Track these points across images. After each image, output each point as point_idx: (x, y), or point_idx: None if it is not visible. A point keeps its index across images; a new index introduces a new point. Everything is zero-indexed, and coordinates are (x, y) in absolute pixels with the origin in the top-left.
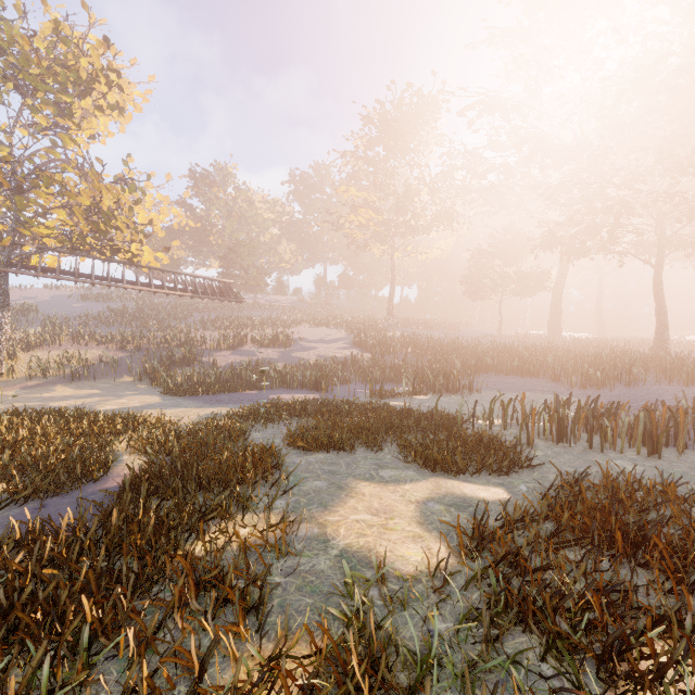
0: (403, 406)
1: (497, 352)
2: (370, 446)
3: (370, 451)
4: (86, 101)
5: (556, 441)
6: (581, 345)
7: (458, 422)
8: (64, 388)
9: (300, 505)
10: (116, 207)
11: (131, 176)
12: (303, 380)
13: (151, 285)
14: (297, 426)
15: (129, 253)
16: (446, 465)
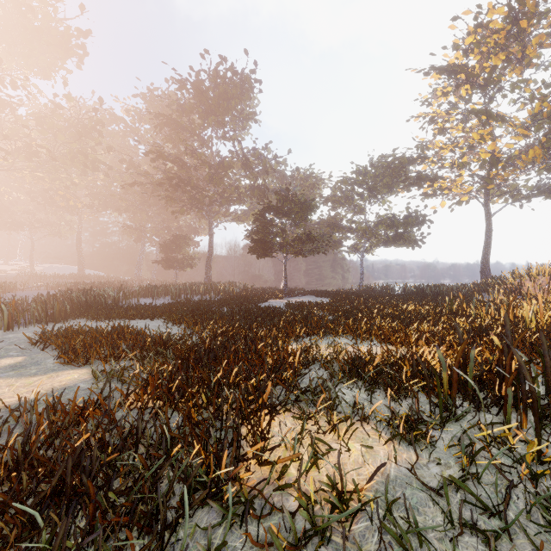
0: None
1: None
2: None
3: None
4: None
5: None
6: None
7: None
8: None
9: None
10: None
11: None
12: None
13: None
14: None
15: None
16: None
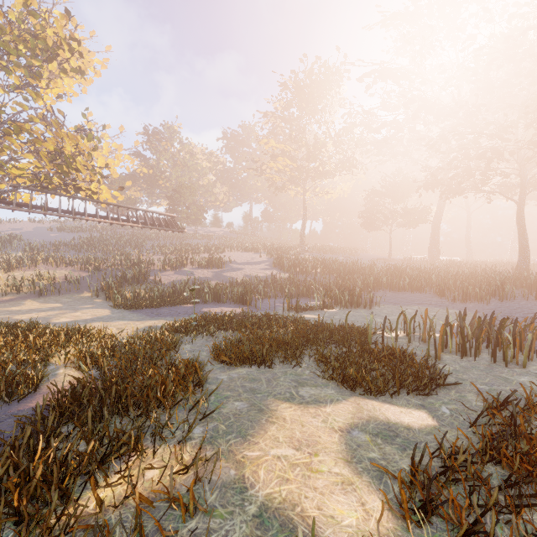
0: (316, 319)
1: (390, 272)
2: (290, 361)
3: (289, 365)
4: (52, 65)
5: (461, 355)
6: (457, 267)
7: (369, 337)
8: (32, 302)
9: (218, 434)
10: (76, 152)
11: (89, 126)
12: (232, 295)
13: (108, 217)
14: (223, 338)
15: (90, 191)
16: (363, 382)
